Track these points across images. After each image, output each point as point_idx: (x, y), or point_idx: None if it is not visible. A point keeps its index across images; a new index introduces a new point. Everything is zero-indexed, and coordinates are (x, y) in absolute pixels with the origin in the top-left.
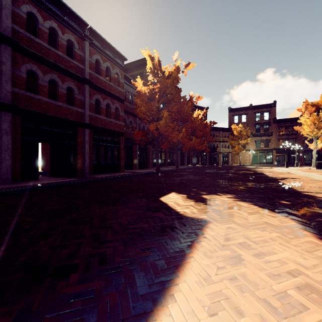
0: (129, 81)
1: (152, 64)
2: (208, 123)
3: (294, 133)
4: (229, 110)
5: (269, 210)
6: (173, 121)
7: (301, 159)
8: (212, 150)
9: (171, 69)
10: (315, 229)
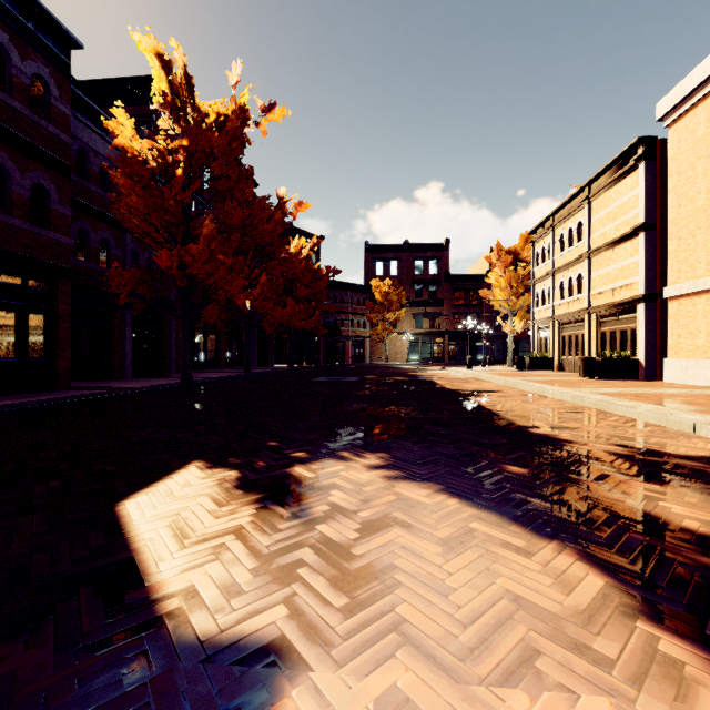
0: (97, 123)
1: (167, 83)
2: (322, 270)
3: (478, 303)
4: (366, 249)
5: (495, 514)
6: (238, 255)
7: (488, 351)
8: (332, 332)
9: (225, 108)
10: (673, 605)
